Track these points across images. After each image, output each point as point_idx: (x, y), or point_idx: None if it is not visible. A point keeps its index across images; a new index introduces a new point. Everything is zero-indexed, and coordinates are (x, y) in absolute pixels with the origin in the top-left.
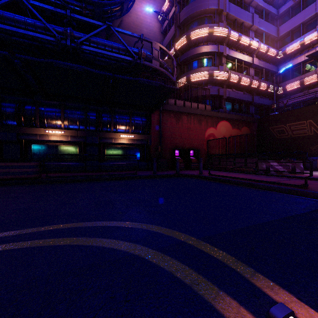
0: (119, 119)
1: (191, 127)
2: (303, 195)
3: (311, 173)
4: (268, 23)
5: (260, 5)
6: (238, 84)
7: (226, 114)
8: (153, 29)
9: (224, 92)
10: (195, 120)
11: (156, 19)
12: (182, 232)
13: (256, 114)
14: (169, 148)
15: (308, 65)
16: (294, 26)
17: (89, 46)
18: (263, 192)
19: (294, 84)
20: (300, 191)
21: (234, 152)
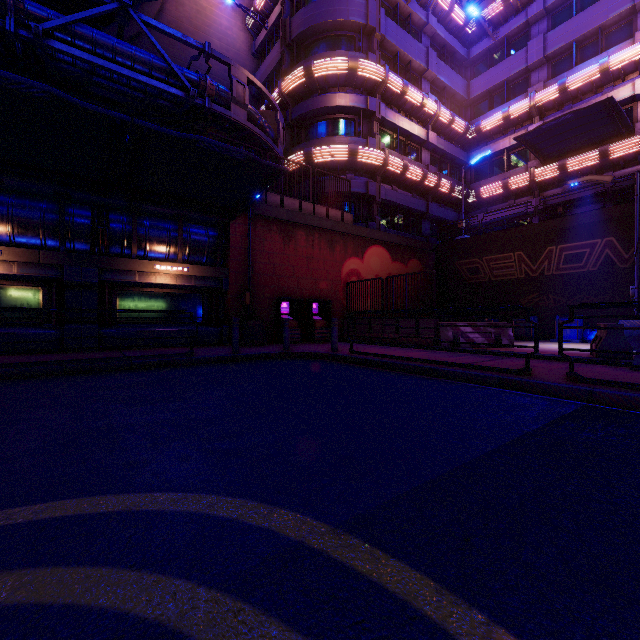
0: (152, 230)
1: (314, 256)
2: (526, 389)
3: (536, 346)
4: (452, 70)
5: (439, 34)
6: (402, 177)
7: (381, 233)
8: (235, 42)
9: (377, 190)
10: (322, 241)
11: (241, 23)
12: (296, 511)
13: (432, 236)
14: (269, 298)
15: (515, 156)
16: (494, 84)
17: (70, 46)
18: (456, 385)
19: (495, 186)
20: (521, 382)
21: (397, 307)
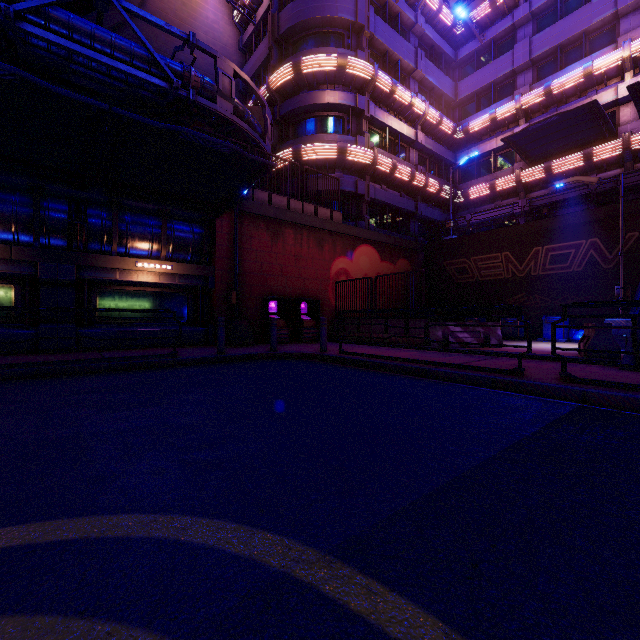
0: (134, 226)
1: (303, 255)
2: (519, 390)
3: (529, 346)
4: (440, 71)
5: (427, 35)
6: (391, 177)
7: (370, 232)
8: (222, 36)
9: (366, 189)
10: (311, 240)
11: (228, 17)
12: (281, 534)
13: (421, 236)
14: (256, 297)
15: (502, 157)
16: (482, 86)
17: (44, 30)
18: (448, 386)
19: (482, 187)
20: (514, 382)
21: (387, 307)
